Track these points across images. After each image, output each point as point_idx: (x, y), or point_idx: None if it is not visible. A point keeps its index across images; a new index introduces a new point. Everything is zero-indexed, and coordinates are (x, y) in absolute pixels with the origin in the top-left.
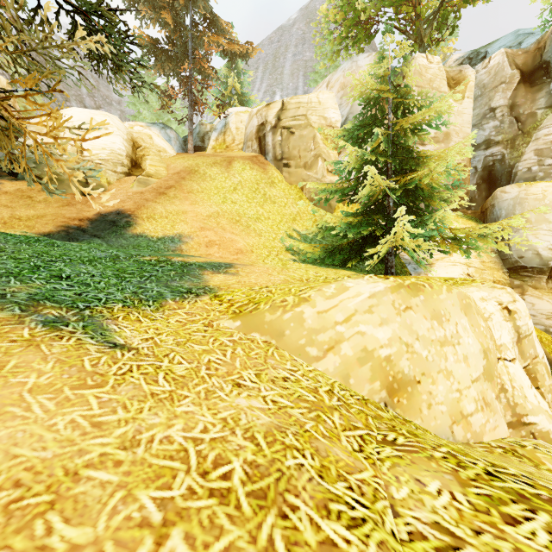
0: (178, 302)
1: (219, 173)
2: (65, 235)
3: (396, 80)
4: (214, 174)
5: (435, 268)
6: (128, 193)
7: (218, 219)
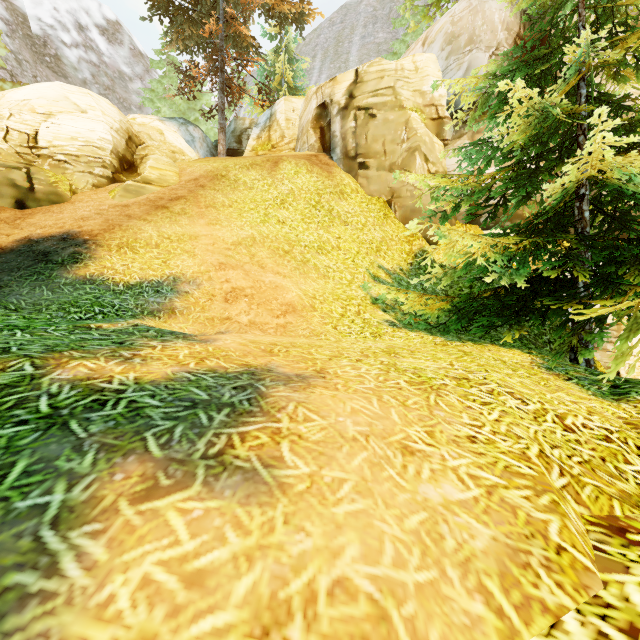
0: None
1: (259, 179)
2: None
3: None
4: (251, 181)
5: None
6: (100, 206)
7: (253, 249)
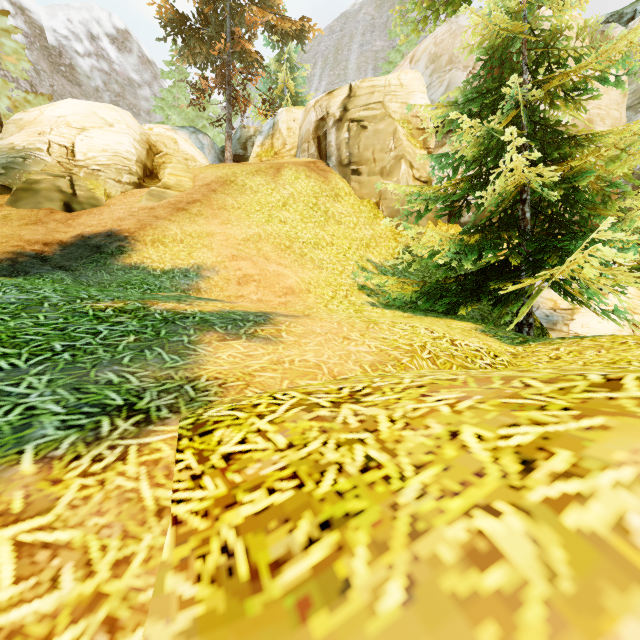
0: (51, 465)
1: (263, 184)
2: (7, 265)
3: (535, 19)
4: (256, 185)
5: (580, 315)
6: (131, 209)
7: (259, 244)
